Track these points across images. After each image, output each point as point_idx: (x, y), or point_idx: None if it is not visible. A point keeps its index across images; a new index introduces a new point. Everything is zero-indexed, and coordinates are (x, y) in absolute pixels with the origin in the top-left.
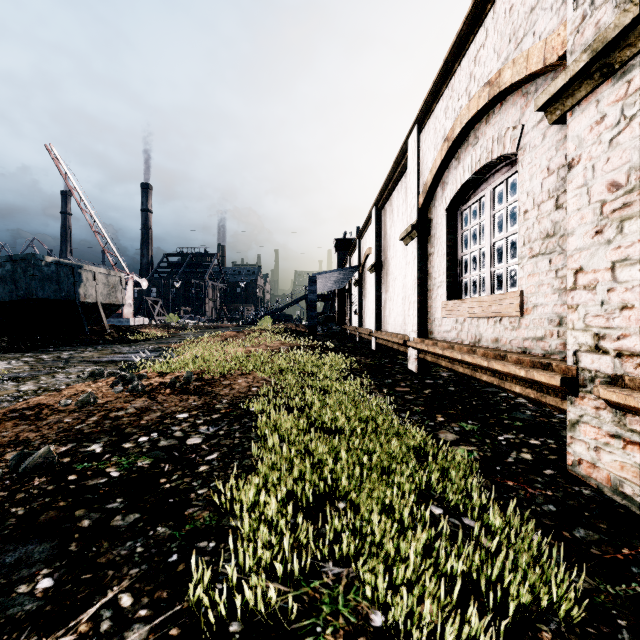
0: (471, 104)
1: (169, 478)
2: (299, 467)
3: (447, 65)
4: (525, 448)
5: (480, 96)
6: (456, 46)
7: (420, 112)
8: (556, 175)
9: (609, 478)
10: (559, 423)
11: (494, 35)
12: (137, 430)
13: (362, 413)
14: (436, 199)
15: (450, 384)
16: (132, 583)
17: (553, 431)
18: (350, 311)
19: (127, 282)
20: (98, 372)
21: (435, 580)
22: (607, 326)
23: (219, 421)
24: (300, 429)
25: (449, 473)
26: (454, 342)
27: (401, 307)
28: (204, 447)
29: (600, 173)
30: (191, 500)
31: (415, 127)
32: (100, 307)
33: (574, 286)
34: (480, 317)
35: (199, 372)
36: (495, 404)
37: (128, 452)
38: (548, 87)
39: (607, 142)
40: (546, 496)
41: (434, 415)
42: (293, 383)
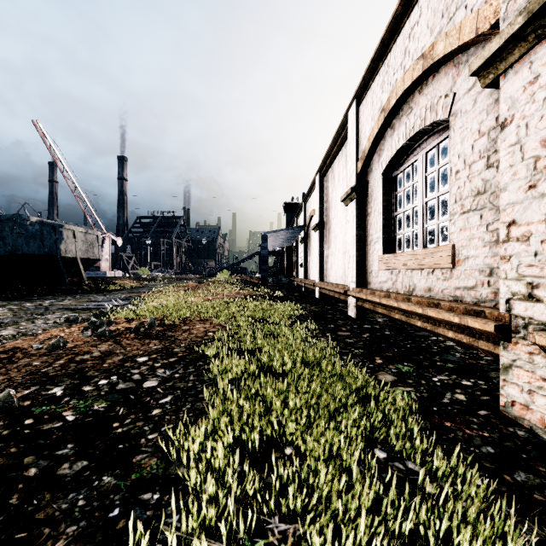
0: (406, 77)
1: (122, 422)
2: (247, 412)
3: (383, 43)
4: (458, 389)
5: (414, 69)
6: (392, 25)
7: (359, 87)
8: (487, 137)
9: (543, 420)
10: (487, 365)
11: (427, 12)
12: (98, 373)
13: (308, 356)
14: (373, 164)
15: (386, 329)
16: (67, 544)
17: (482, 372)
18: (297, 265)
19: (104, 240)
20: (73, 318)
21: (386, 541)
22: (541, 275)
23: (176, 364)
24: (250, 372)
25: (391, 415)
26: (390, 291)
27: (341, 261)
28: (159, 390)
29: (534, 130)
30: (140, 446)
31: (354, 101)
32: (79, 261)
33: (507, 238)
34: (414, 269)
35: (162, 318)
36: (427, 347)
37: (87, 395)
38: (482, 52)
39: (541, 100)
40: (483, 437)
41: (373, 357)
42: (245, 328)
